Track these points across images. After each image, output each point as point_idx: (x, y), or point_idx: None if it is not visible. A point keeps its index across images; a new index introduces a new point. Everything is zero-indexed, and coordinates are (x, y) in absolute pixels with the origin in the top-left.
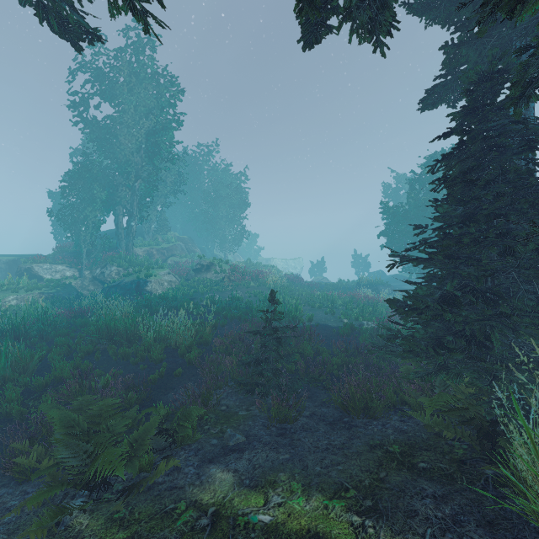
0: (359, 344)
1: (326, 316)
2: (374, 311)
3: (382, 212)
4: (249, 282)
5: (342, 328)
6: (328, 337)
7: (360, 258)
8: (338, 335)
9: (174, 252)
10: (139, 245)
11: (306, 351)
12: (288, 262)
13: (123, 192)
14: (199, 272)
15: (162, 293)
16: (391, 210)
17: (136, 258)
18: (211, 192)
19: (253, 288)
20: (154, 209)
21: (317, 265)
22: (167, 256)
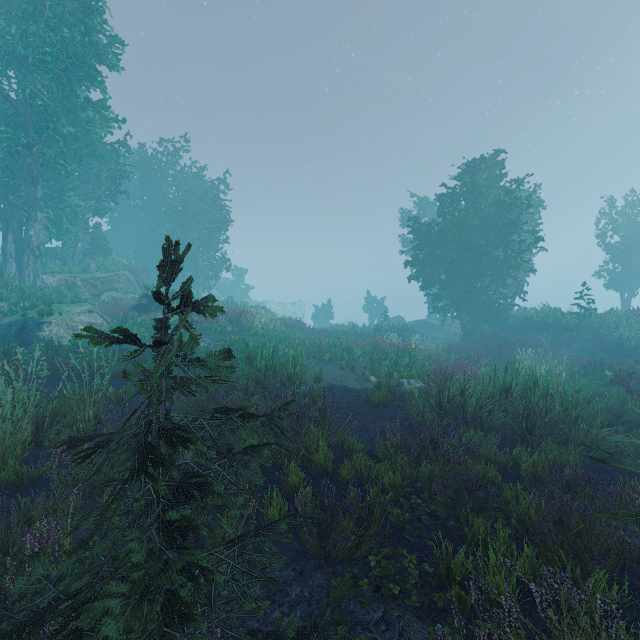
0: (408, 420)
1: (342, 372)
2: (412, 363)
3: (411, 232)
4: (225, 325)
5: (373, 391)
6: (353, 409)
7: (375, 302)
8: (368, 405)
9: (115, 284)
10: (51, 271)
11: (315, 453)
12: (286, 306)
13: (16, 182)
14: (144, 310)
15: (68, 342)
16: (423, 229)
17: (38, 289)
18: (179, 206)
19: (230, 334)
20: (82, 219)
21: (323, 310)
22: (101, 290)
